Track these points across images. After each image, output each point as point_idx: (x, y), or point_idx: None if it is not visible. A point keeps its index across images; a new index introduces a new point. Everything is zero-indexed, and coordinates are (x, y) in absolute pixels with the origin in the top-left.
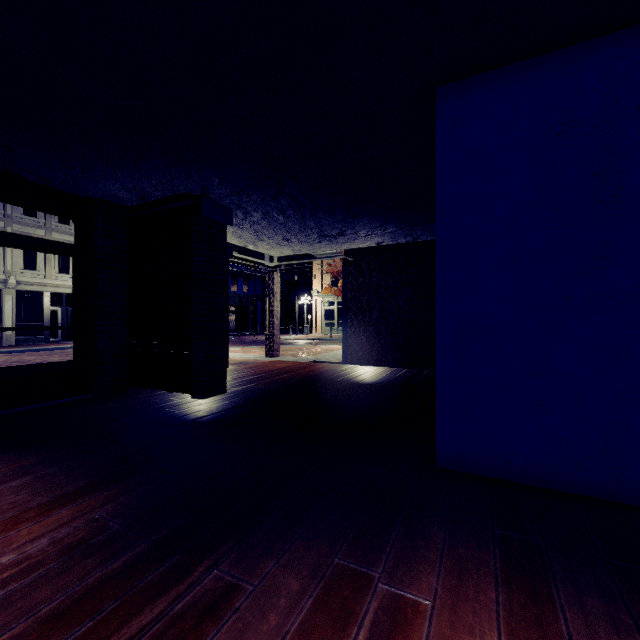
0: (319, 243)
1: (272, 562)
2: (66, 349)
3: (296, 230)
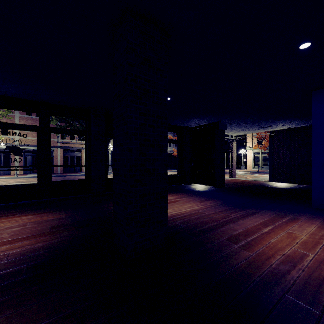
0: (258, 129)
1: (263, 211)
2: None
3: (248, 126)
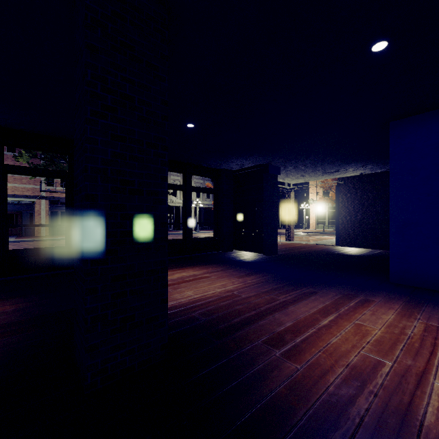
0: (322, 176)
1: (325, 290)
2: (179, 234)
3: (309, 171)
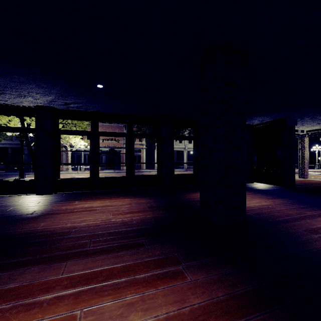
0: None
1: None
2: None
3: None
